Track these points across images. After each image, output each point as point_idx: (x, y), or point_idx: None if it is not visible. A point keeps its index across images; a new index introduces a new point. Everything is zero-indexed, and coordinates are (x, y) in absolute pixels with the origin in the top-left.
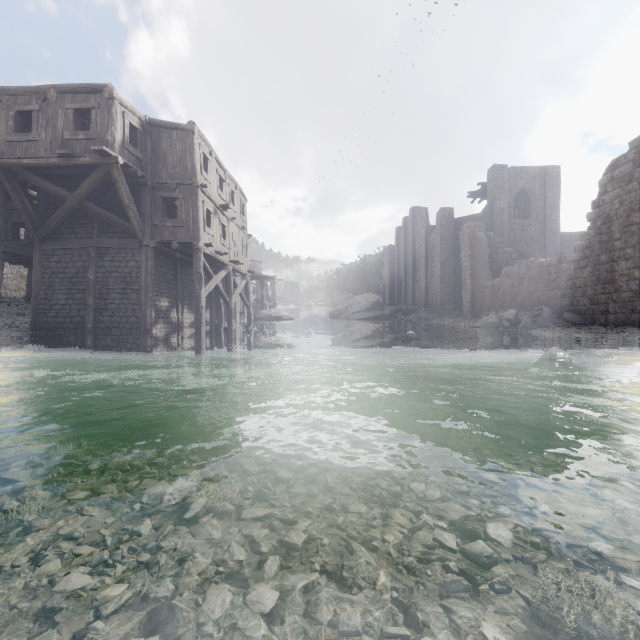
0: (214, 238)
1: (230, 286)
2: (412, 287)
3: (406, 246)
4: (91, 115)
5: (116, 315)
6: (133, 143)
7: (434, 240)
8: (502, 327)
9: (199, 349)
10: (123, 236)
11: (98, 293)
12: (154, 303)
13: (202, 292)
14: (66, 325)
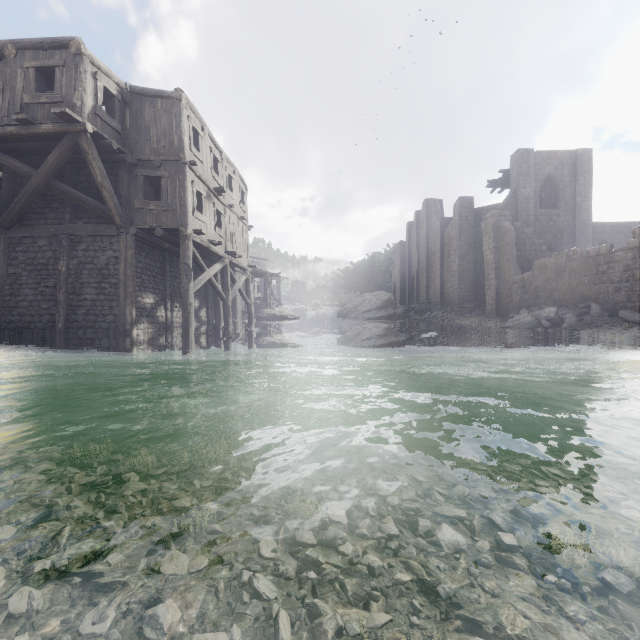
0: (207, 225)
1: (227, 281)
2: (425, 284)
3: (418, 241)
4: (55, 74)
5: (91, 313)
6: (110, 112)
7: (451, 233)
8: (541, 327)
9: (184, 353)
10: (99, 221)
11: (70, 288)
12: (135, 299)
13: (190, 286)
14: (34, 325)
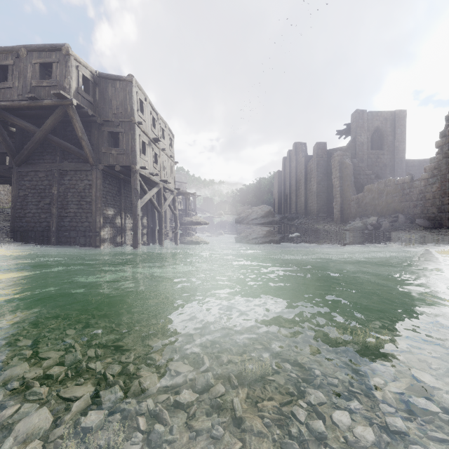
0: (148, 163)
1: (161, 199)
2: (295, 200)
3: (290, 171)
4: (52, 68)
5: (73, 221)
6: (86, 90)
7: (311, 166)
8: (367, 230)
9: (135, 247)
10: (79, 161)
11: (60, 204)
12: (102, 212)
13: (138, 203)
14: (36, 228)
